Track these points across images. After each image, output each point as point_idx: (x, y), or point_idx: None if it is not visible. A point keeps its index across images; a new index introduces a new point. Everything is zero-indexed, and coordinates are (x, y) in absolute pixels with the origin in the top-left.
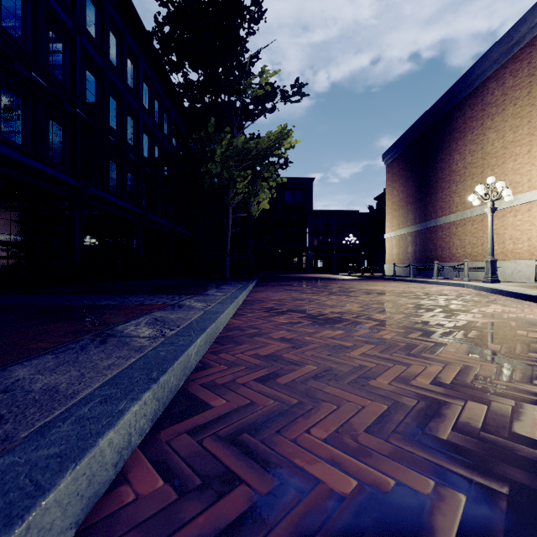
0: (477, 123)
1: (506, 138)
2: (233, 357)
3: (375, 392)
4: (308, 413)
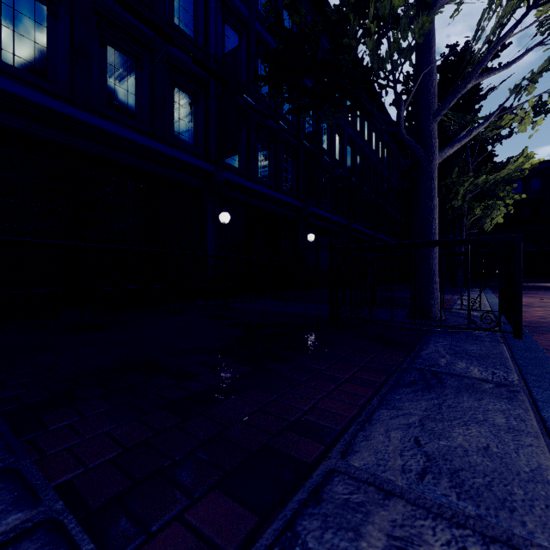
0: None
1: None
2: None
3: None
4: None
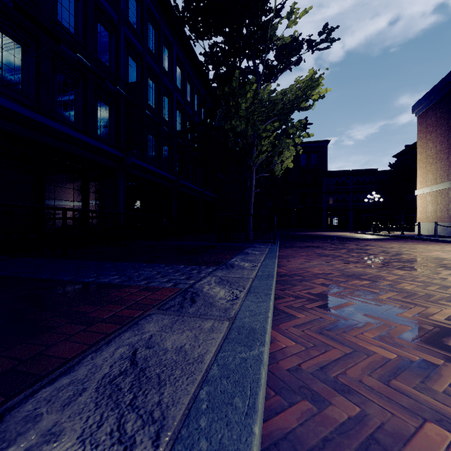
0: None
1: None
2: None
3: None
4: None
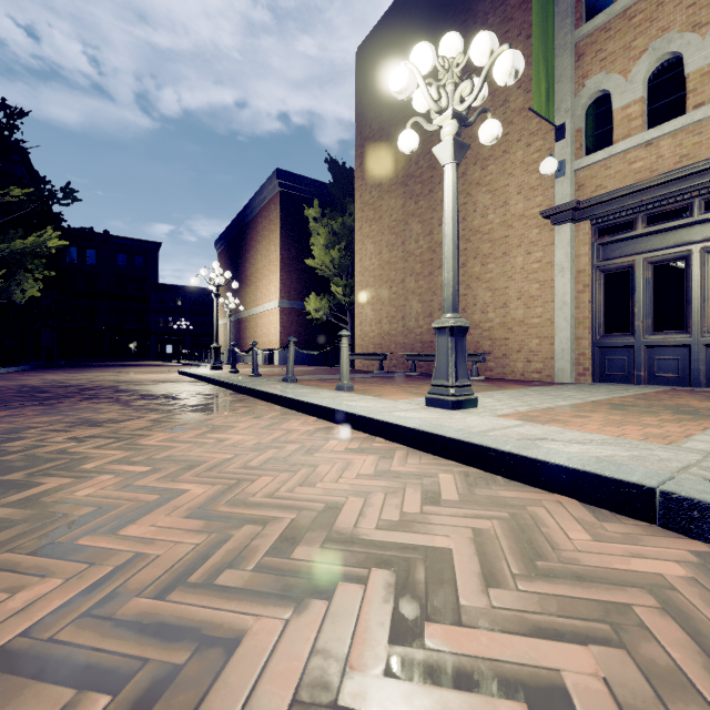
0: (255, 244)
1: (263, 261)
2: None
3: None
4: None
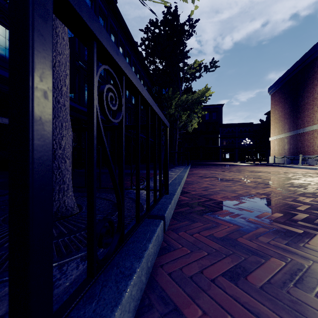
0: None
1: None
2: (193, 187)
3: (236, 193)
4: (216, 195)
